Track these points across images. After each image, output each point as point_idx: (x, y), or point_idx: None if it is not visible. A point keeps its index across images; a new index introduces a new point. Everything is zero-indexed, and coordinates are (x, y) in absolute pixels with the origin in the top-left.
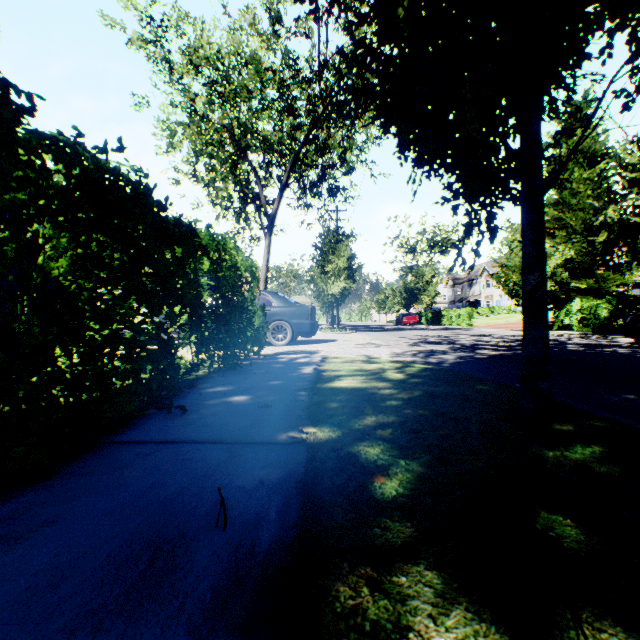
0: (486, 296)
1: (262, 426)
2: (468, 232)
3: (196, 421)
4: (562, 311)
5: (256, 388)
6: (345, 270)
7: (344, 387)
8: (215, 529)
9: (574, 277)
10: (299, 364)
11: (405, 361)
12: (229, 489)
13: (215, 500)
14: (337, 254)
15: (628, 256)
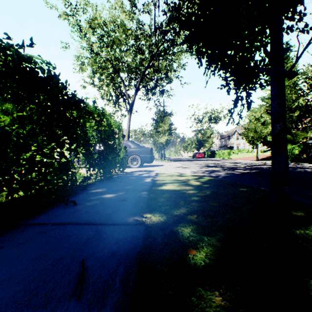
0: (237, 144)
1: (119, 213)
2: (236, 103)
3: (81, 210)
4: None
5: (119, 190)
6: (168, 130)
7: (167, 189)
8: (72, 298)
9: None
10: (144, 177)
11: (199, 175)
12: (90, 260)
13: (78, 270)
14: (164, 122)
15: (310, 123)
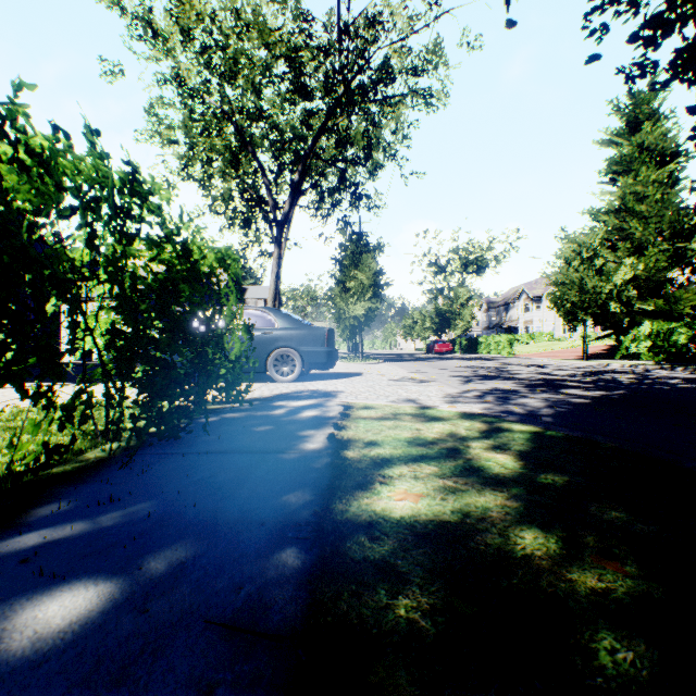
0: (525, 321)
1: None
2: None
3: None
4: (627, 337)
5: (168, 525)
6: (370, 287)
7: (404, 519)
8: None
9: (638, 297)
10: (303, 424)
11: (484, 415)
12: None
13: None
14: (361, 268)
15: None
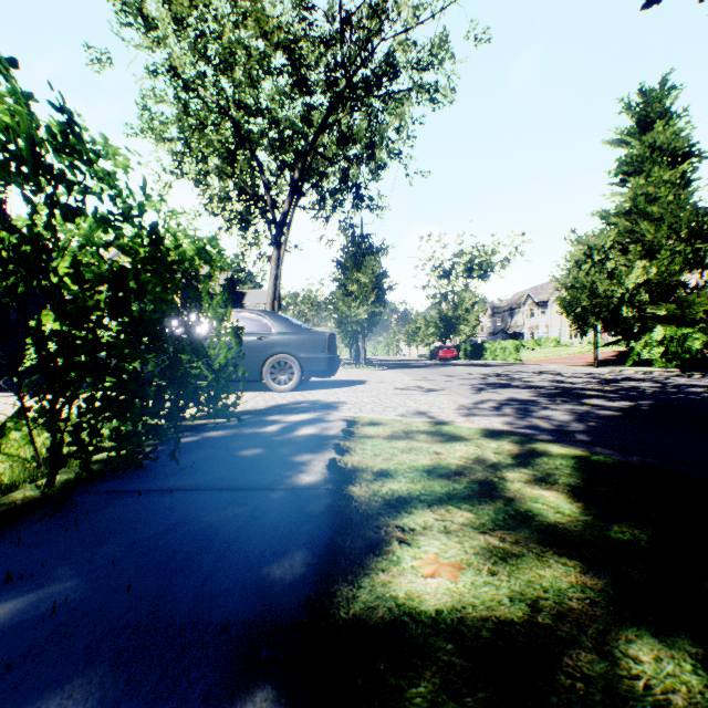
0: (530, 327)
1: None
2: None
3: None
4: (639, 343)
5: (76, 633)
6: (374, 291)
7: (442, 617)
8: None
9: (649, 302)
10: (298, 445)
11: (511, 433)
12: None
13: None
14: (364, 270)
15: None
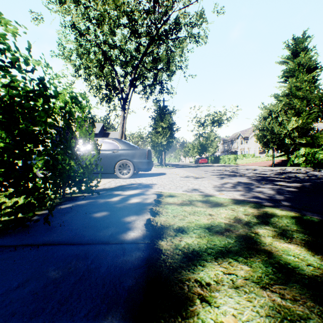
0: (241, 149)
1: None
2: None
3: None
4: (293, 155)
5: None
6: (169, 131)
7: None
8: None
9: (297, 136)
10: (129, 210)
11: (248, 201)
12: None
13: None
14: (164, 121)
15: None
